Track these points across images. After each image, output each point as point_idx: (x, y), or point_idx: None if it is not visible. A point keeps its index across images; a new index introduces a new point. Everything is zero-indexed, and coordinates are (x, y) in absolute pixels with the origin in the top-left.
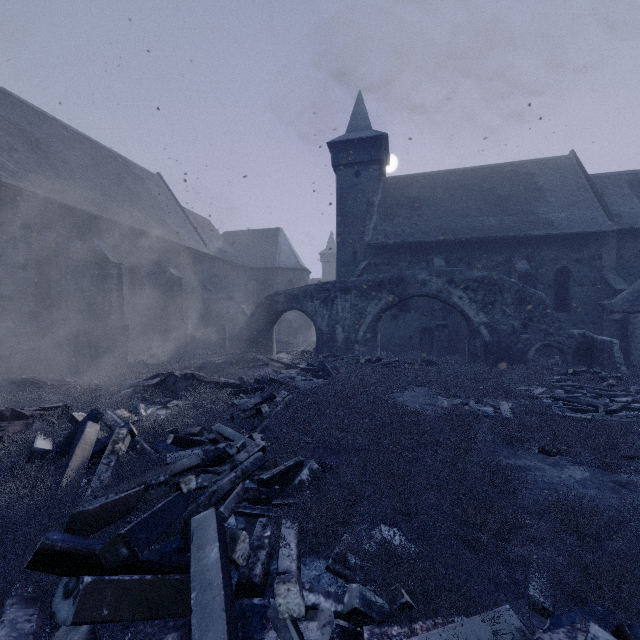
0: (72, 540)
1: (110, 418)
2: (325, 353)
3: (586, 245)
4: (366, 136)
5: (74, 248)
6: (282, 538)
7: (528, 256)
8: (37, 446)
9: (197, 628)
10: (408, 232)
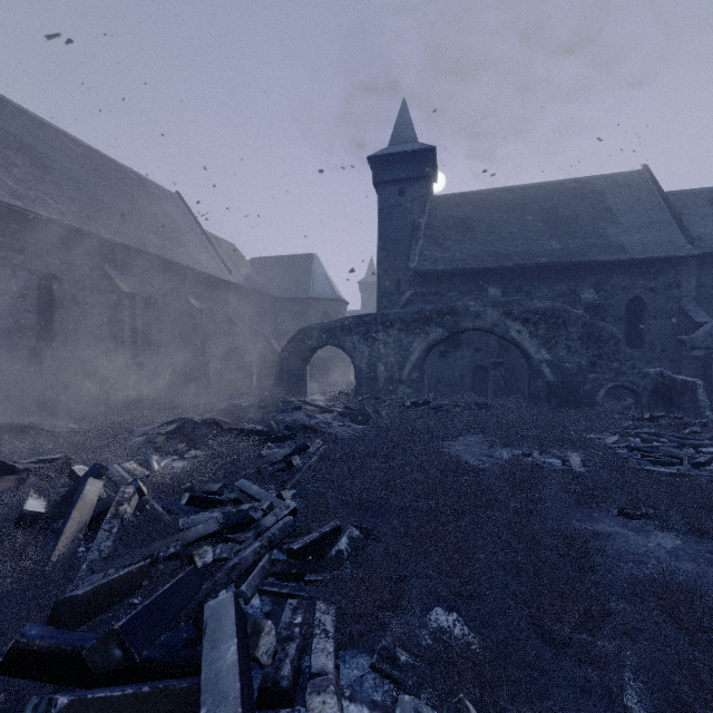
0: (55, 635)
1: (116, 473)
2: (365, 395)
3: (662, 272)
4: (411, 149)
5: (81, 276)
6: (316, 626)
7: (596, 284)
8: (27, 508)
9: None
10: (459, 258)
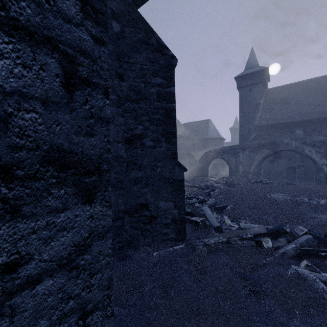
0: None
1: None
2: (233, 178)
3: None
4: (255, 71)
5: None
6: (224, 217)
7: None
8: None
9: (210, 220)
10: (280, 117)
